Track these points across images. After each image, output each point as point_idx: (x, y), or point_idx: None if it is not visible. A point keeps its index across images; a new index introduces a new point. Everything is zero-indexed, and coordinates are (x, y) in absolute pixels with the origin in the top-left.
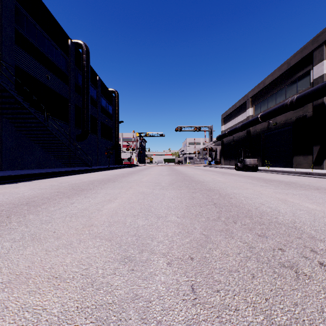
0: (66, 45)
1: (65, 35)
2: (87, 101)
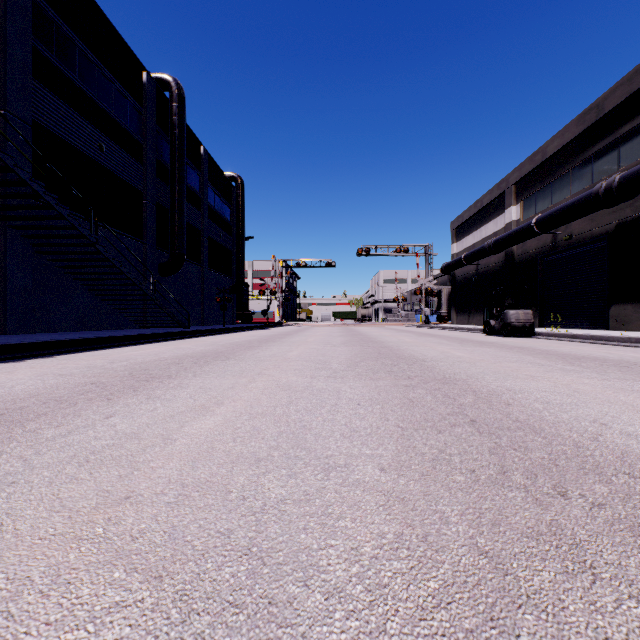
0: (139, 82)
1: (137, 63)
2: (181, 196)
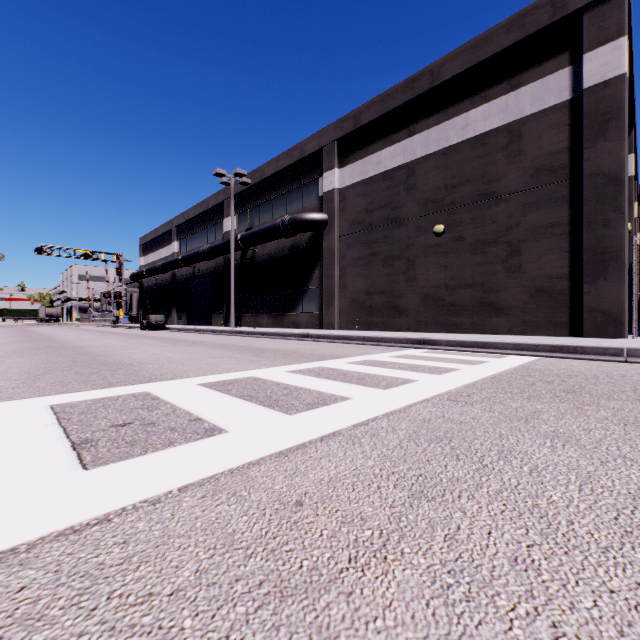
0: None
1: None
2: None
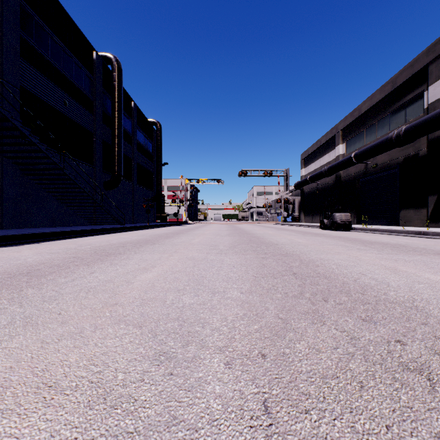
0: (91, 59)
1: (89, 46)
2: (119, 136)
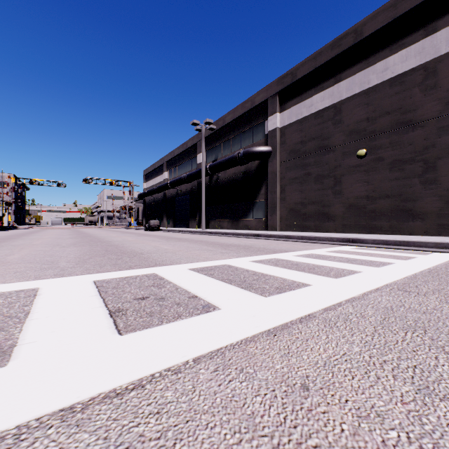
0: None
1: None
2: None
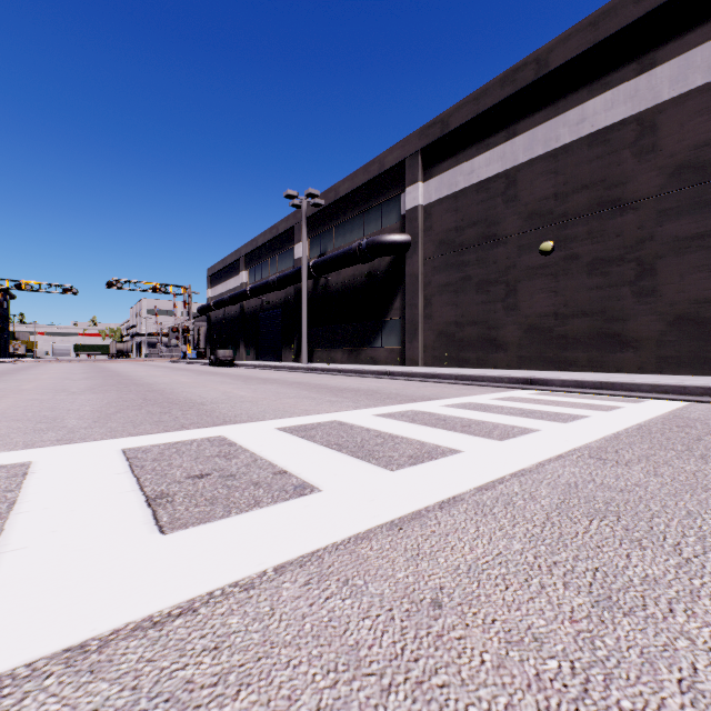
0: None
1: None
2: None
